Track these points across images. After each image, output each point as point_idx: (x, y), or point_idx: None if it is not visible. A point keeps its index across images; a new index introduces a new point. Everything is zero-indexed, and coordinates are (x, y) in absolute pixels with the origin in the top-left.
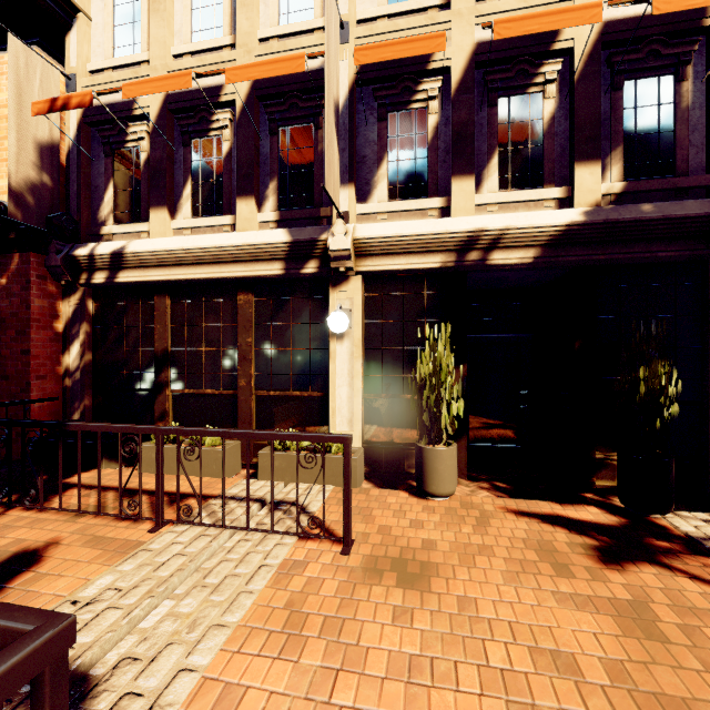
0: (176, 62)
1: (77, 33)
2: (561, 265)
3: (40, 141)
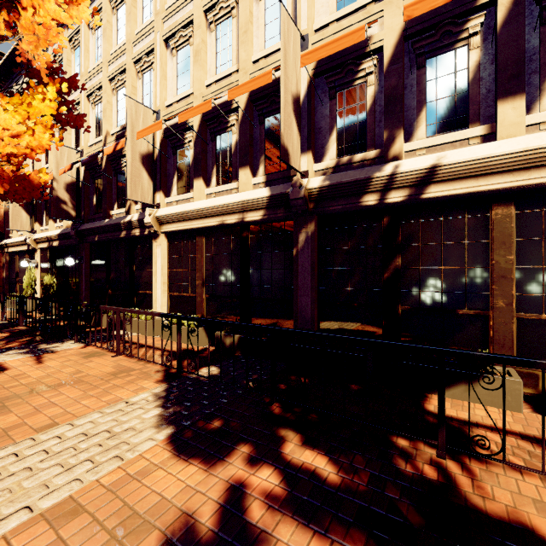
0: None
1: None
2: (63, 246)
3: None
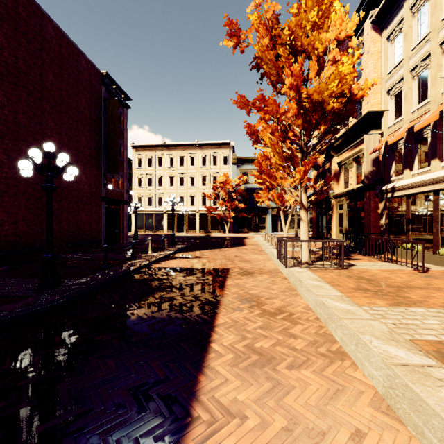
0: (411, 116)
1: (383, 118)
2: None
3: (372, 158)
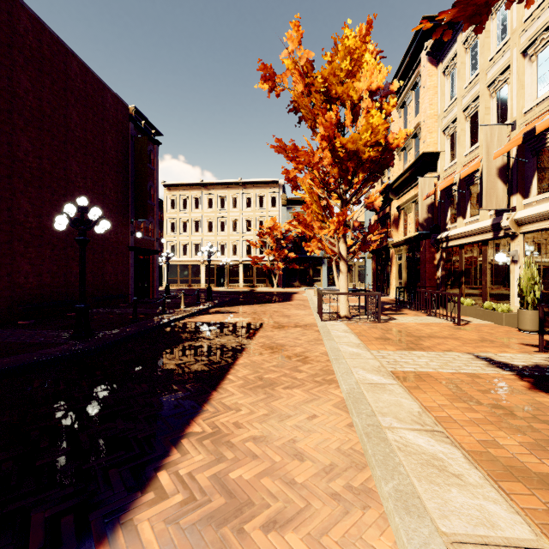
0: (463, 160)
1: (439, 160)
2: None
3: (428, 204)
